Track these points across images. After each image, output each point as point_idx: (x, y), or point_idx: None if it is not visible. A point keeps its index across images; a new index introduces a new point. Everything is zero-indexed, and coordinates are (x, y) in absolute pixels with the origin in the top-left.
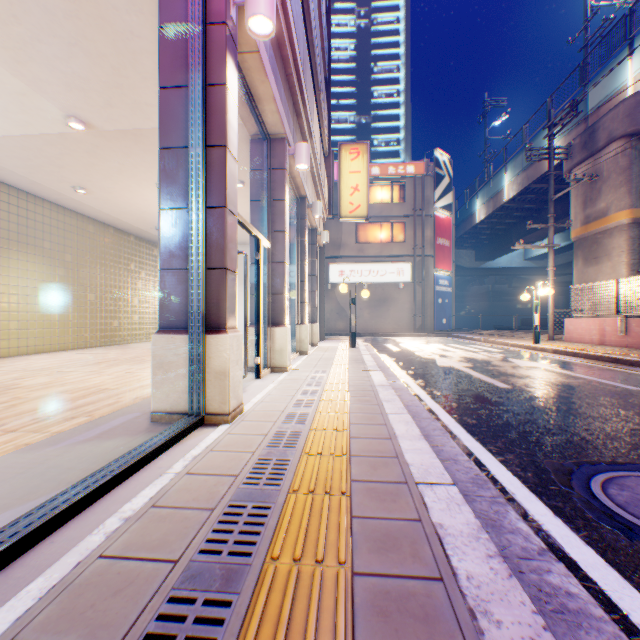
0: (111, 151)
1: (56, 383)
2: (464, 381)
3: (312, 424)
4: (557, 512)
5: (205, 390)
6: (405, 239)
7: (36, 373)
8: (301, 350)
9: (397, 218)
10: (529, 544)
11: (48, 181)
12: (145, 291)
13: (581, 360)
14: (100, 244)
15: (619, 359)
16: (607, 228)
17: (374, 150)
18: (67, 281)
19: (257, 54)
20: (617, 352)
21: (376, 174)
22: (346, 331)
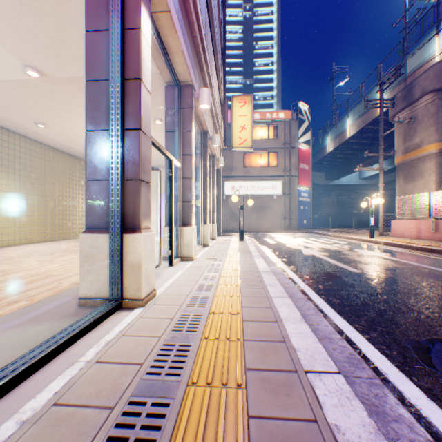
0: (61, 95)
1: (14, 270)
2: (325, 267)
3: (211, 307)
4: (430, 395)
5: (123, 279)
6: (277, 164)
7: (2, 262)
8: (204, 243)
9: (272, 149)
10: (416, 436)
11: (16, 118)
12: None
13: (406, 250)
14: (58, 166)
15: (434, 249)
16: (421, 156)
17: (255, 103)
18: (32, 193)
19: (168, 13)
20: (431, 244)
21: (257, 118)
22: (236, 229)
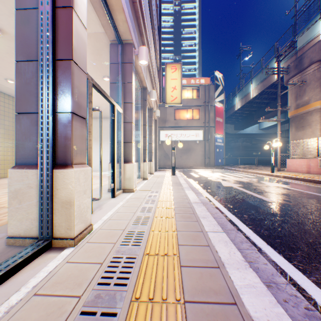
0: None
1: None
2: (243, 197)
3: (146, 246)
4: None
5: (53, 217)
6: (199, 118)
7: None
8: (143, 177)
9: (195, 107)
10: None
11: None
12: None
13: (302, 182)
14: None
15: None
16: (309, 110)
17: (183, 73)
18: (6, 137)
19: None
20: (320, 177)
21: (184, 83)
22: (169, 166)
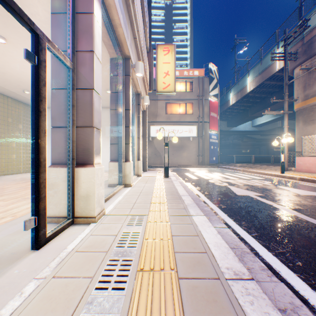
0: None
1: None
2: (290, 223)
3: None
4: None
5: None
6: (193, 112)
7: None
8: (126, 183)
9: (189, 100)
10: None
11: None
12: (21, 138)
13: None
14: None
15: None
16: None
17: None
18: None
19: None
20: None
21: (177, 75)
22: (160, 164)
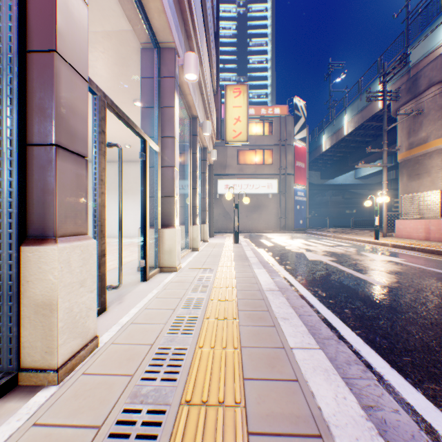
0: None
1: None
2: (340, 277)
3: (186, 384)
4: None
5: (20, 332)
6: (273, 162)
7: None
8: (193, 247)
9: (267, 146)
10: None
11: None
12: None
13: (420, 253)
14: None
15: None
16: (427, 152)
17: (249, 101)
18: None
19: None
20: None
21: (252, 114)
22: (230, 229)
